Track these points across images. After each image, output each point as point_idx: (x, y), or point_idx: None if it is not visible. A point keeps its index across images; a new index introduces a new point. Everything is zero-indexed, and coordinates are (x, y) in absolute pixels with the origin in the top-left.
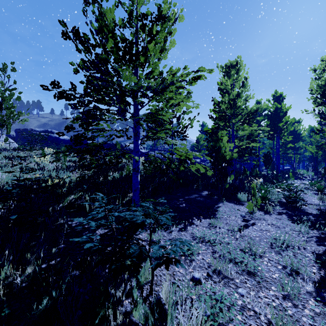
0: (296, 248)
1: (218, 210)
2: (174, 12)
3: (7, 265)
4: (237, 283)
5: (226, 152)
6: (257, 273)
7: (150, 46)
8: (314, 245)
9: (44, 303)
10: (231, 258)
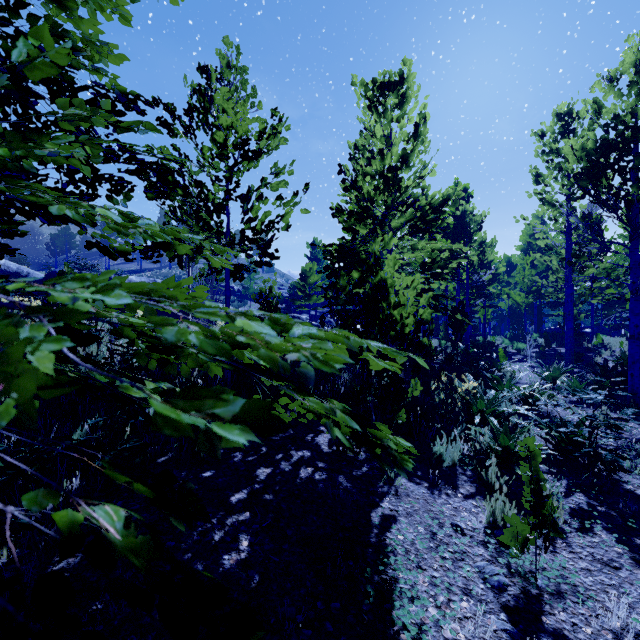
0: None
1: (389, 554)
2: None
3: None
4: None
5: (407, 306)
6: None
7: None
8: None
9: None
10: None
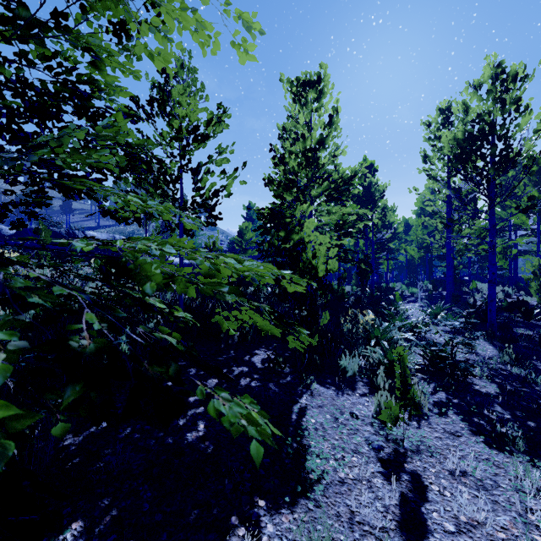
0: None
1: (304, 431)
2: None
3: None
4: None
5: (319, 257)
6: None
7: None
8: None
9: None
10: None
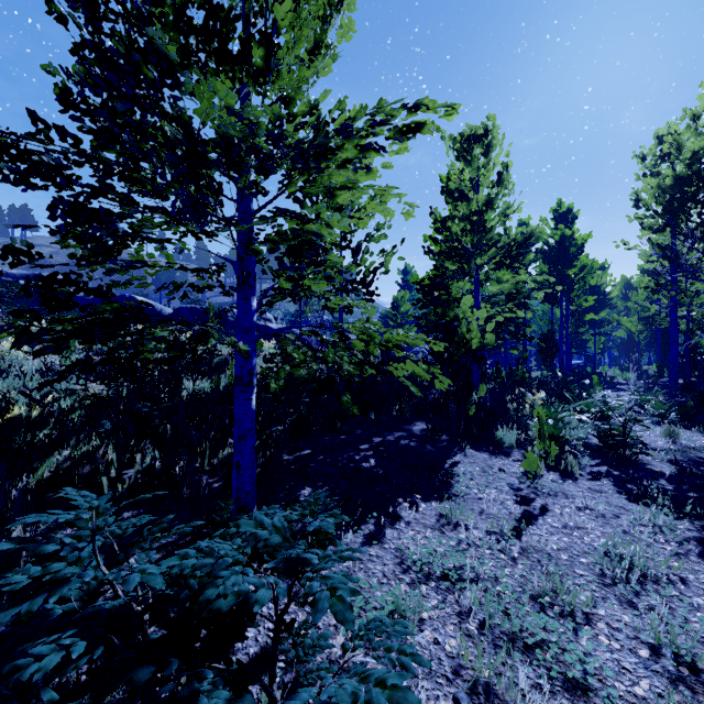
0: (664, 580)
1: (455, 474)
2: None
3: None
4: None
5: (472, 331)
6: (593, 684)
7: (279, 12)
8: (701, 568)
9: None
10: (512, 633)
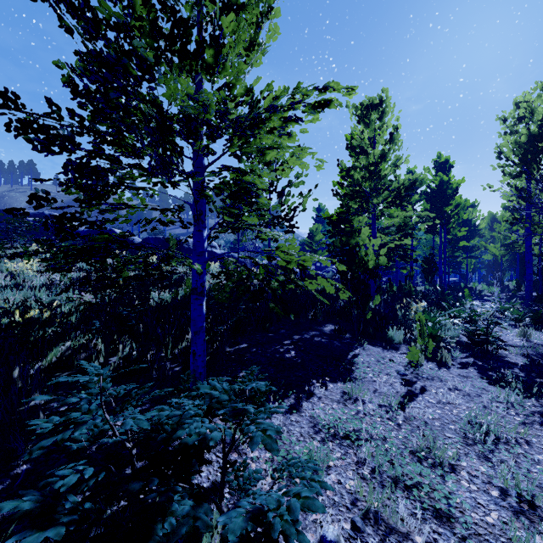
0: (513, 442)
1: (355, 362)
2: None
3: None
4: None
5: (369, 255)
6: (456, 514)
7: (225, 23)
8: (542, 434)
9: None
10: (395, 477)
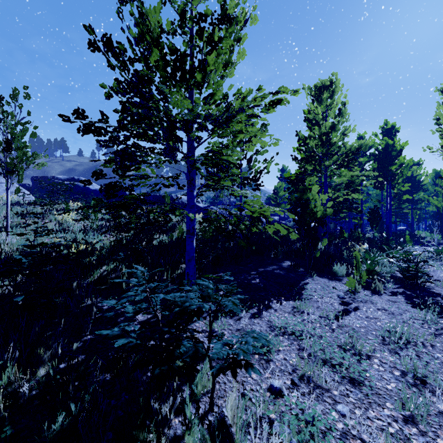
0: (420, 345)
1: (305, 288)
2: (244, 11)
3: (11, 365)
4: (335, 397)
5: (317, 207)
6: (365, 382)
7: (209, 58)
8: None
9: (59, 423)
10: (325, 359)
